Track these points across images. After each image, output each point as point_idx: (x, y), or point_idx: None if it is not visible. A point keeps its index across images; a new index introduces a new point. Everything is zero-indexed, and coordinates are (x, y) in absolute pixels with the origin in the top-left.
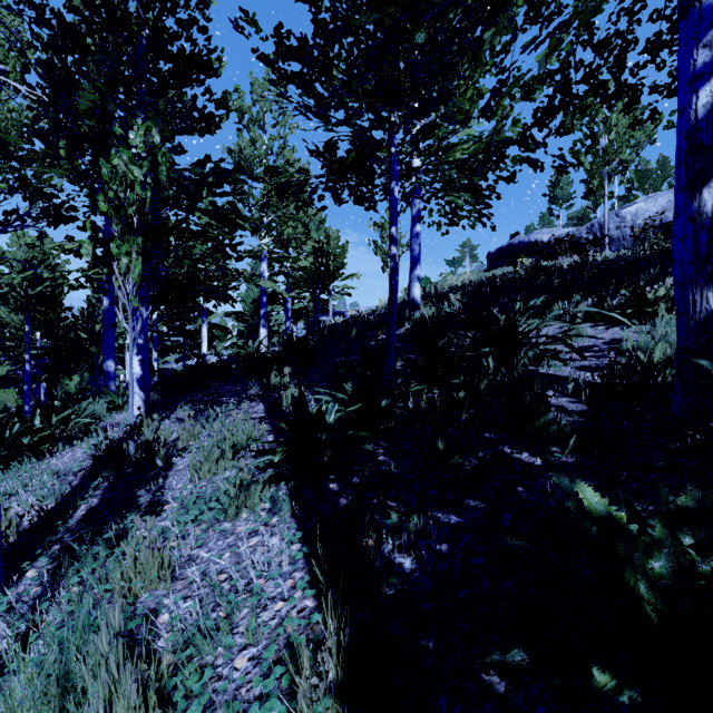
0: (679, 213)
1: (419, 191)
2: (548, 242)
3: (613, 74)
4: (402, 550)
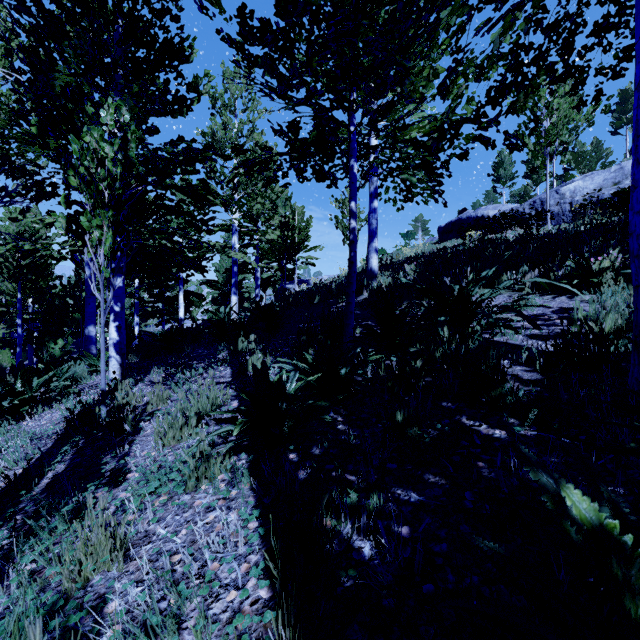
0: (636, 186)
1: (376, 169)
2: (494, 217)
3: (561, 56)
4: (361, 533)
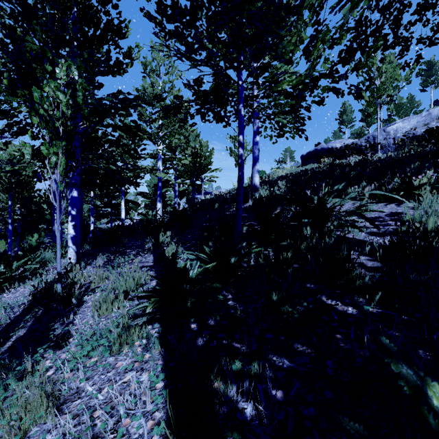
0: None
1: (258, 114)
2: (341, 148)
3: (392, 29)
4: (244, 396)
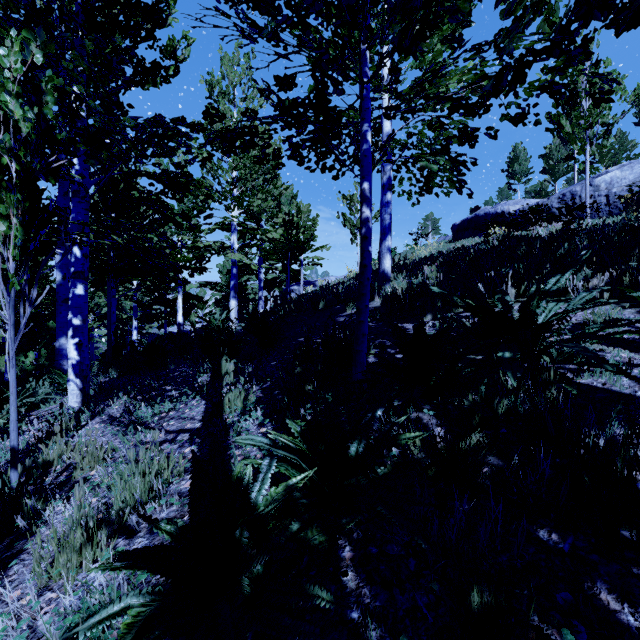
0: None
1: (390, 157)
2: (522, 211)
3: None
4: None
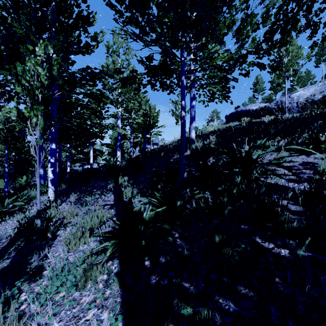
0: None
1: (194, 84)
2: (257, 110)
3: (304, 16)
4: None
